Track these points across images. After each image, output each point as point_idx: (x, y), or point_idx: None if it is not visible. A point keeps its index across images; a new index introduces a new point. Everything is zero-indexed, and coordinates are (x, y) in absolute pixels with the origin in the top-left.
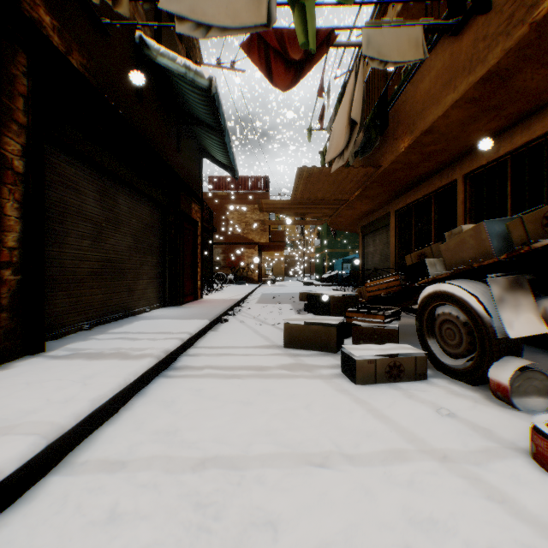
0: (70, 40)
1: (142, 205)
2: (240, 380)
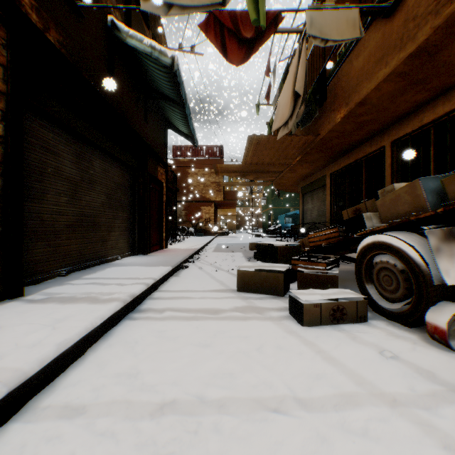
0: (48, 19)
1: (114, 168)
2: (198, 322)
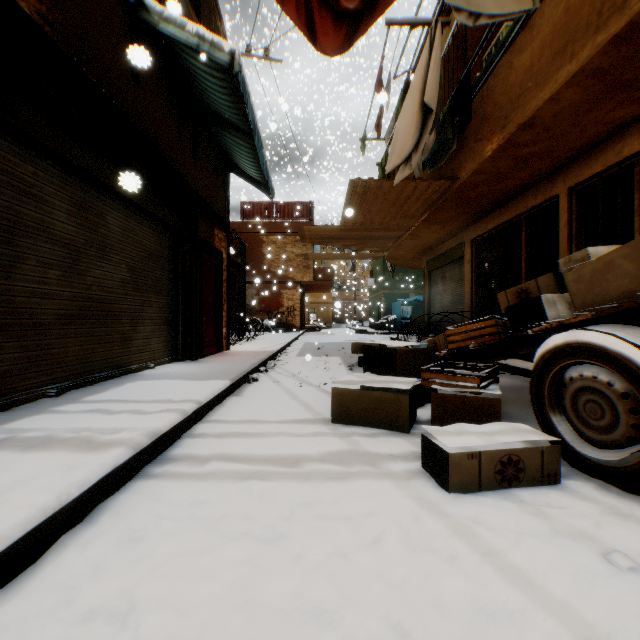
0: None
1: (144, 227)
2: (263, 484)
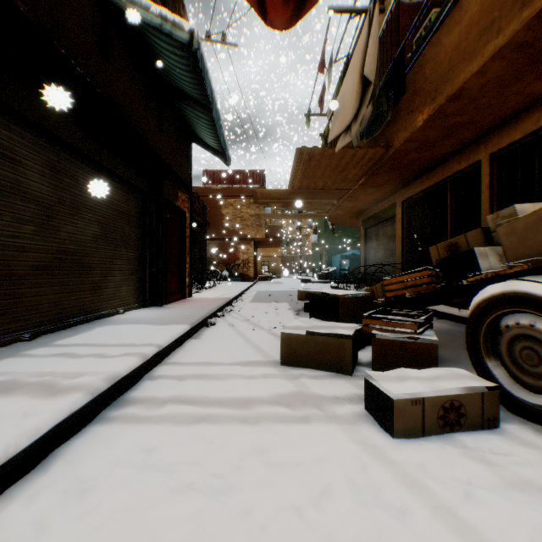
0: None
1: (114, 189)
2: (214, 428)
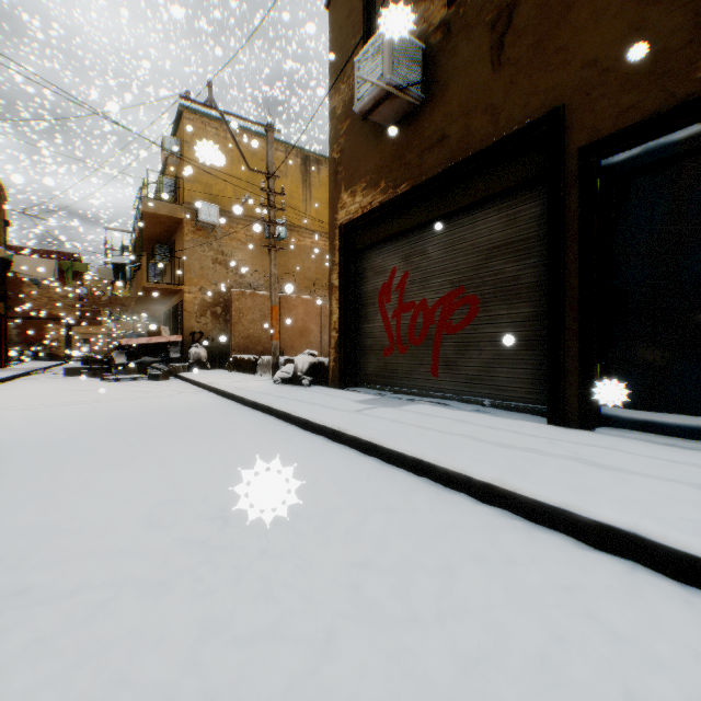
0: None
1: None
2: (45, 379)
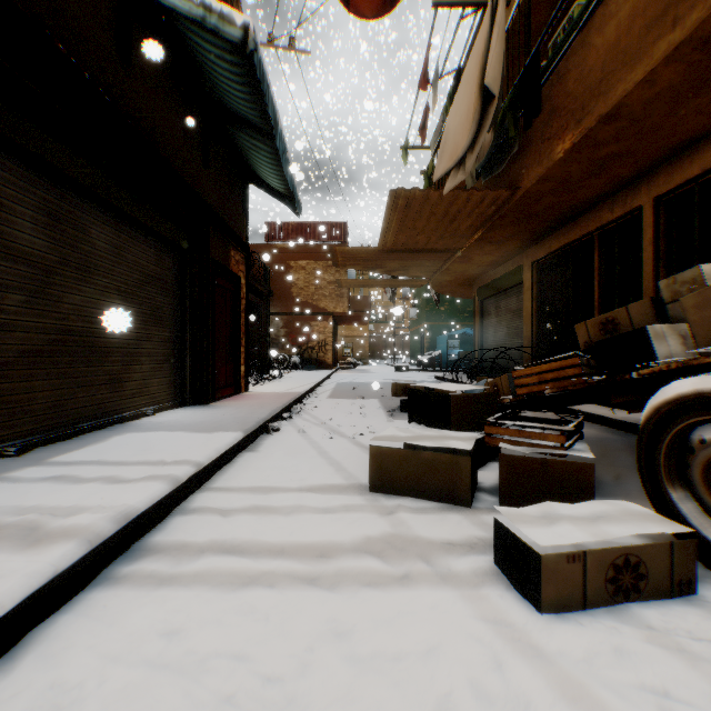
0: None
1: (140, 245)
2: (271, 595)
